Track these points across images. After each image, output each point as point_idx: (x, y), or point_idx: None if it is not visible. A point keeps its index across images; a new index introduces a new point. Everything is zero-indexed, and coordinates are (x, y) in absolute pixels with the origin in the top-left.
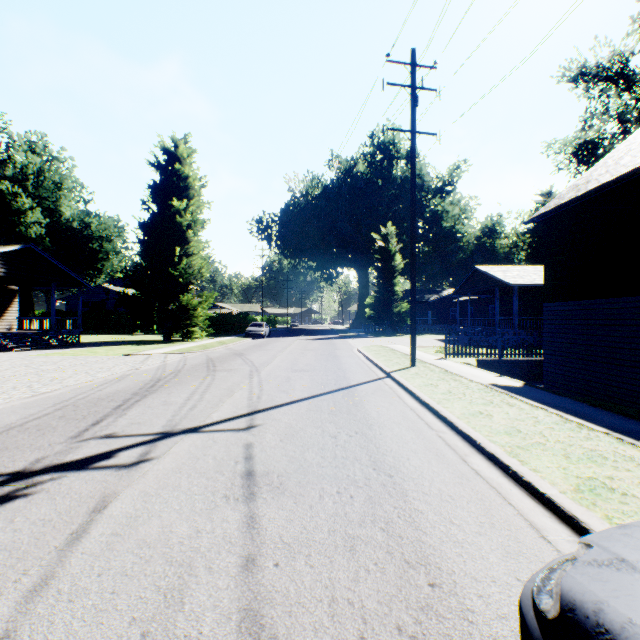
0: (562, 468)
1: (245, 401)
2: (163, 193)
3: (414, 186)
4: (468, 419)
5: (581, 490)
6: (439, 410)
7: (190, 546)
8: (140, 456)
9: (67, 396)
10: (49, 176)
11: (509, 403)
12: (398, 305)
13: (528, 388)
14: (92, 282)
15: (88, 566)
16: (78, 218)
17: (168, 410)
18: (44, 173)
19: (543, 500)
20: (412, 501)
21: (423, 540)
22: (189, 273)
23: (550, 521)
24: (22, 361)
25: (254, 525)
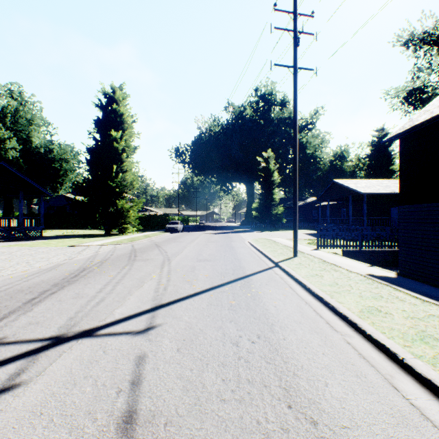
0: None
1: (151, 293)
2: (104, 126)
3: (296, 111)
4: (371, 319)
5: None
6: (336, 306)
7: None
8: (7, 380)
9: None
10: (23, 115)
11: (398, 297)
12: (276, 208)
13: (404, 279)
14: (56, 192)
15: None
16: (44, 145)
17: (75, 305)
18: (19, 112)
19: None
20: None
21: None
22: (124, 185)
23: None
24: None
25: None
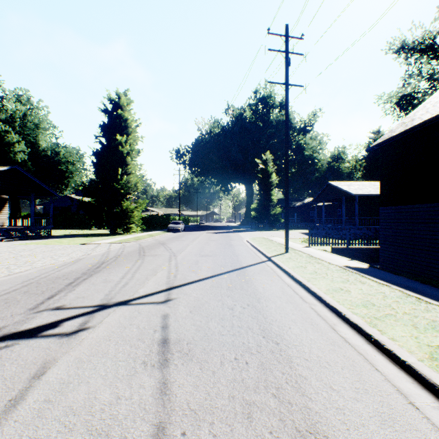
0: (414, 337)
1: (165, 279)
2: (110, 130)
3: (287, 123)
4: (332, 294)
5: (435, 358)
6: (310, 287)
7: (109, 413)
8: (80, 325)
9: (33, 275)
10: (31, 119)
11: (361, 281)
12: (274, 209)
13: (373, 269)
14: (61, 193)
15: (17, 436)
16: (51, 148)
17: (106, 286)
18: (27, 117)
19: (404, 367)
20: (296, 367)
21: (310, 407)
22: (128, 186)
23: (414, 387)
24: (7, 248)
25: (166, 391)
